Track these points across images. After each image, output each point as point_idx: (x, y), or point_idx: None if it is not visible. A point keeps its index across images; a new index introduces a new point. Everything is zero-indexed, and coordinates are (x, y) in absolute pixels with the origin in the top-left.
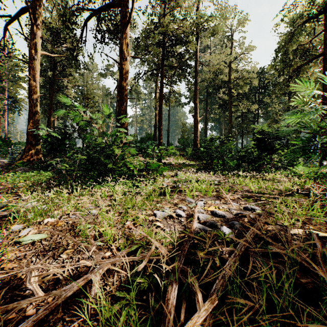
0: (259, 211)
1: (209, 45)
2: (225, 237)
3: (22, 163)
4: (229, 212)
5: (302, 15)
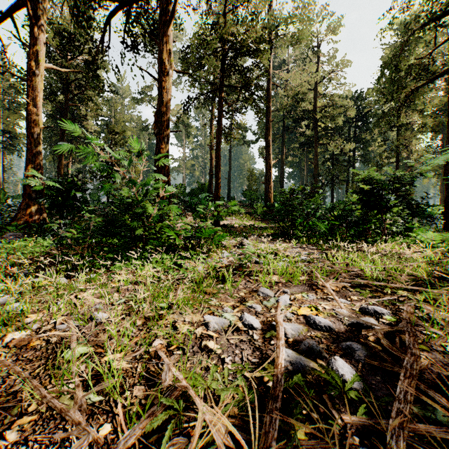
0: (390, 318)
1: (286, 60)
2: (346, 390)
3: (15, 226)
4: (336, 318)
5: (418, 16)
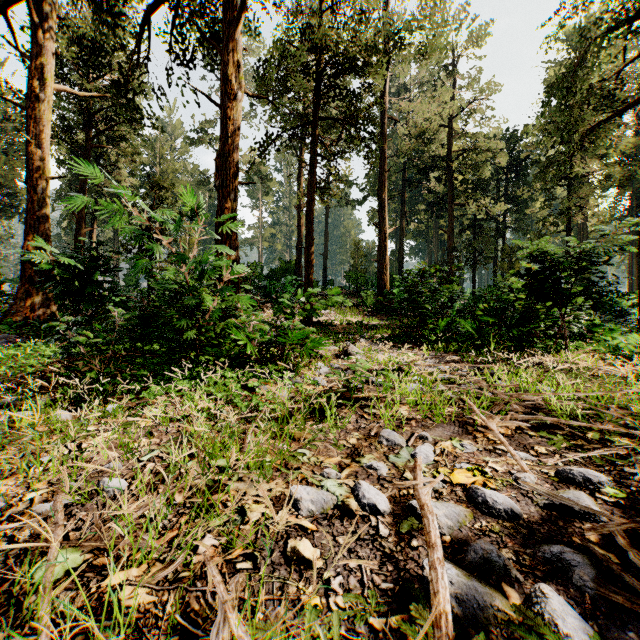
0: (614, 492)
1: (407, 84)
2: None
3: (8, 324)
4: (518, 491)
5: (600, 19)
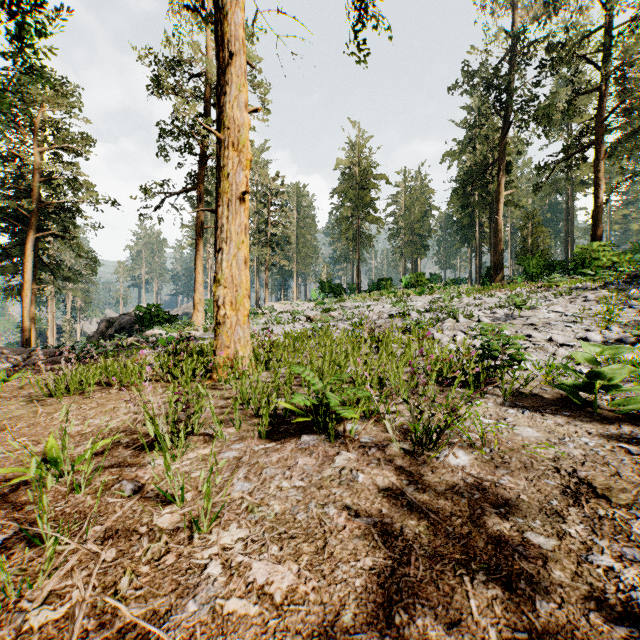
0: None
1: None
2: None
3: None
4: None
5: None
